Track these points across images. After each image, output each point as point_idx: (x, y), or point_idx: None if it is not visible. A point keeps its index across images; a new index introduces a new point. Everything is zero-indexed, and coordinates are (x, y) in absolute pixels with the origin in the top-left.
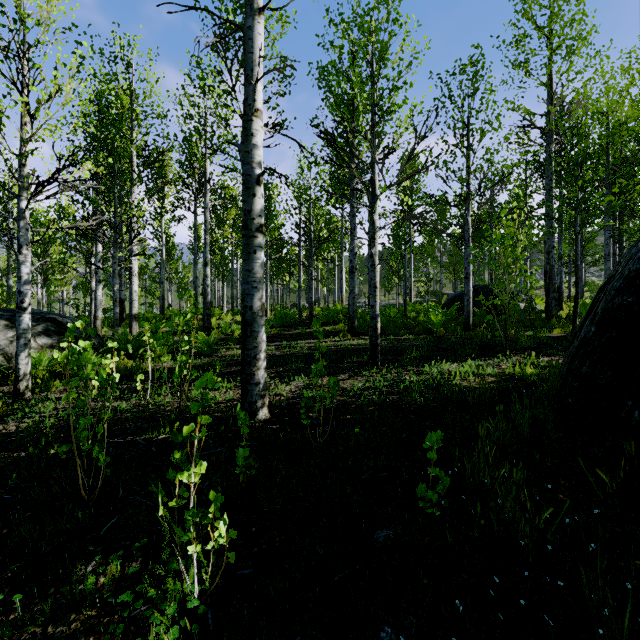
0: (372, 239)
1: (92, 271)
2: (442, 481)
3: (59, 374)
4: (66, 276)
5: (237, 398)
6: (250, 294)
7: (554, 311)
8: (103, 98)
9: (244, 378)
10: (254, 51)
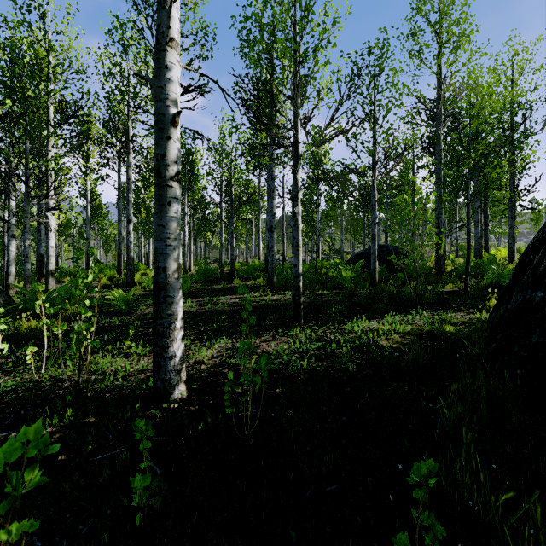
0: (295, 198)
1: (5, 225)
2: (431, 528)
3: None
4: None
5: (151, 368)
6: (163, 253)
7: (443, 268)
8: (14, 45)
9: (156, 351)
10: None
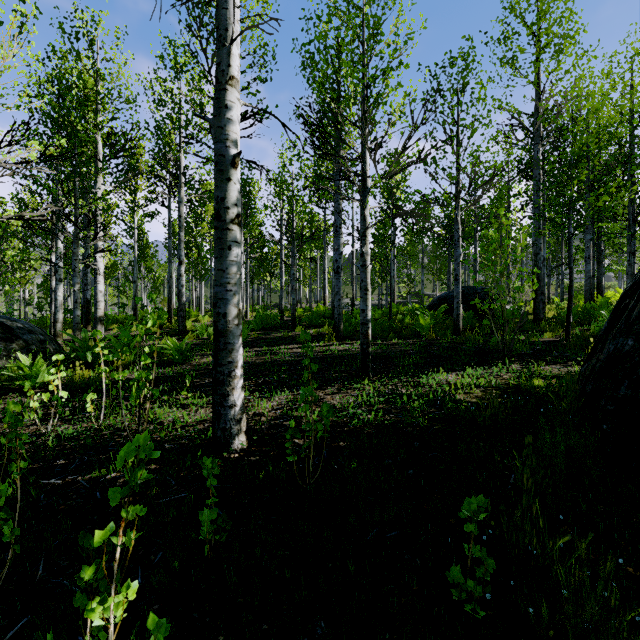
0: (363, 236)
1: (52, 269)
2: (483, 562)
3: (2, 388)
4: (27, 274)
5: (209, 419)
6: (223, 298)
7: (542, 314)
8: (62, 77)
9: (216, 400)
10: (228, 7)
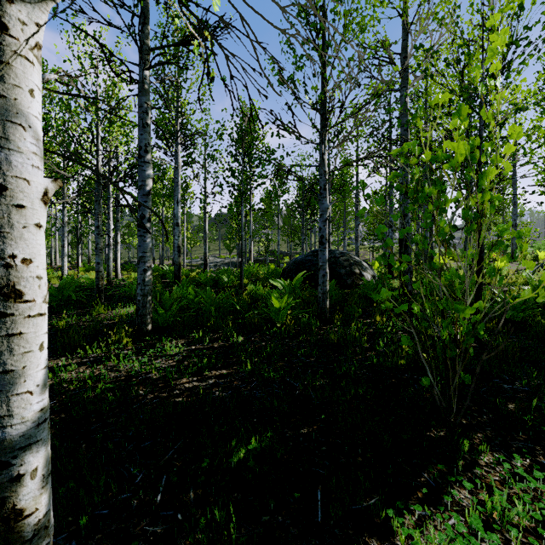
0: None
1: None
2: None
3: None
4: None
5: None
6: None
7: (410, 286)
8: None
9: None
10: None
